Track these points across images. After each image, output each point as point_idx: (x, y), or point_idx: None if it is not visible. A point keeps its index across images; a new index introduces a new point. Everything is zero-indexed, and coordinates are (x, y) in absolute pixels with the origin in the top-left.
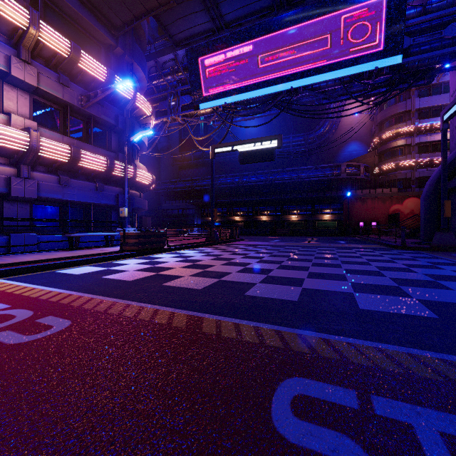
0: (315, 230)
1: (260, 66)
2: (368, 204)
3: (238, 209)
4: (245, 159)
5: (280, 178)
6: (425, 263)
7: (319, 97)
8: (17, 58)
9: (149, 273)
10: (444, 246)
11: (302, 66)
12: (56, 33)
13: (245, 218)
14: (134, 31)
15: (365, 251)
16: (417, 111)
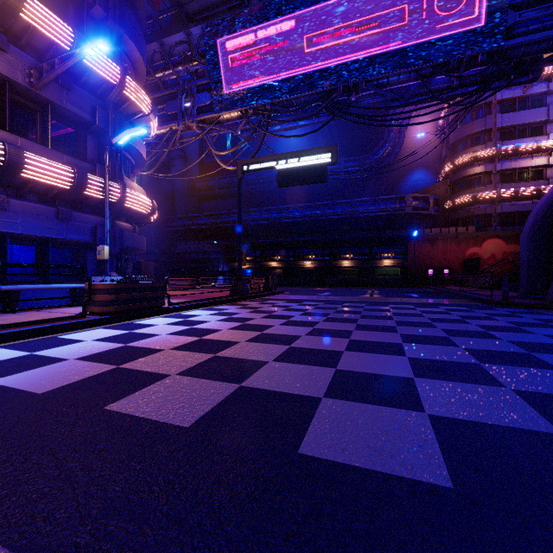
0: (372, 279)
1: (306, 50)
2: (439, 246)
3: (275, 253)
4: (285, 180)
5: (329, 213)
6: None
7: (386, 98)
8: None
9: (100, 368)
10: None
11: (365, 51)
12: None
13: (284, 264)
14: None
15: (459, 309)
16: (499, 130)
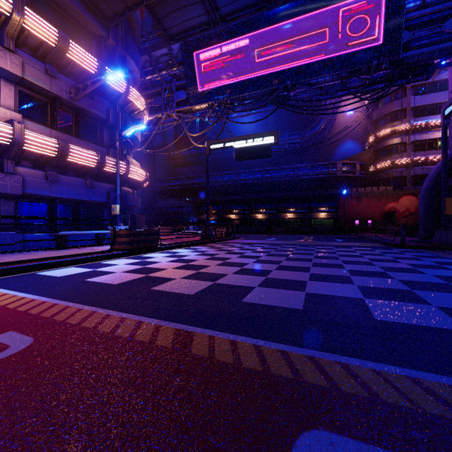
0: (311, 228)
1: (256, 61)
2: (364, 202)
3: (234, 207)
4: (241, 156)
5: (276, 176)
6: (430, 263)
7: (316, 93)
8: (0, 45)
9: (137, 276)
10: (445, 244)
11: (299, 61)
12: (42, 20)
13: (241, 216)
14: (127, 24)
15: (364, 249)
16: (412, 109)
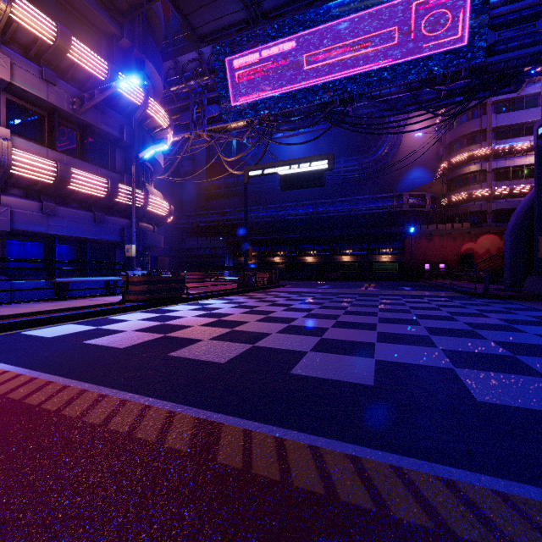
0: (371, 273)
1: (306, 67)
2: (435, 242)
3: (278, 248)
4: (287, 185)
5: (329, 210)
6: (527, 318)
7: (379, 108)
8: None
9: (153, 336)
10: (540, 293)
11: (359, 67)
12: (36, 10)
13: (287, 259)
14: (146, 20)
15: (440, 300)
16: (493, 130)
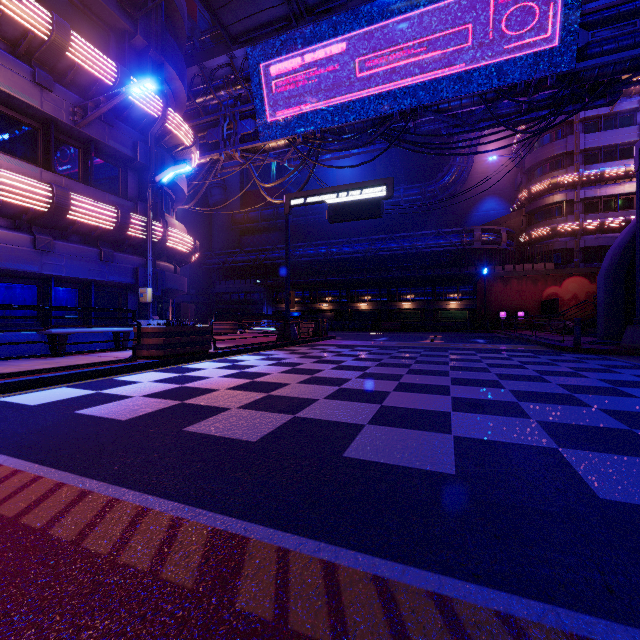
0: (436, 323)
1: (360, 74)
2: (513, 285)
3: (326, 293)
4: (337, 216)
5: (386, 248)
6: (634, 379)
7: (448, 124)
8: None
9: (166, 403)
10: None
11: (424, 74)
12: None
13: (336, 306)
14: (165, 15)
15: (523, 355)
16: (581, 153)
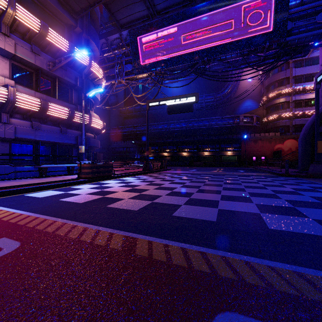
0: (221, 162)
1: (182, 43)
2: (259, 143)
3: (166, 148)
4: (171, 111)
5: (196, 125)
6: (307, 188)
7: (225, 66)
8: None
9: (97, 196)
10: (317, 174)
11: (213, 43)
12: (29, 13)
13: (171, 154)
14: (90, 16)
15: (259, 178)
16: (293, 78)
